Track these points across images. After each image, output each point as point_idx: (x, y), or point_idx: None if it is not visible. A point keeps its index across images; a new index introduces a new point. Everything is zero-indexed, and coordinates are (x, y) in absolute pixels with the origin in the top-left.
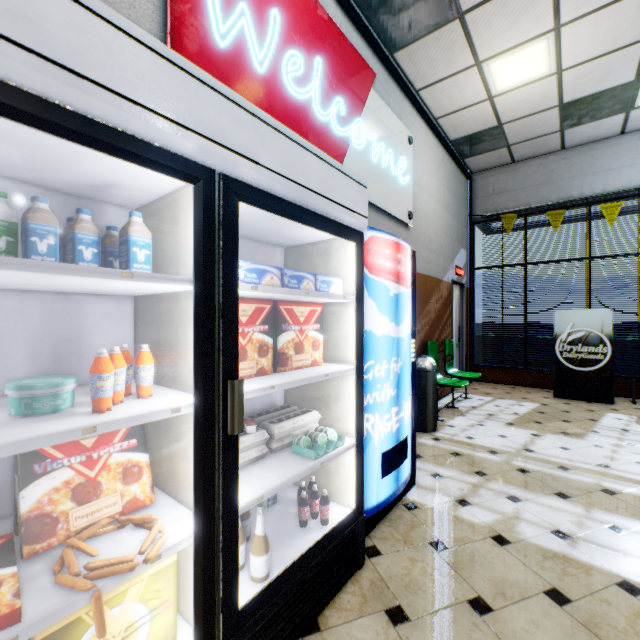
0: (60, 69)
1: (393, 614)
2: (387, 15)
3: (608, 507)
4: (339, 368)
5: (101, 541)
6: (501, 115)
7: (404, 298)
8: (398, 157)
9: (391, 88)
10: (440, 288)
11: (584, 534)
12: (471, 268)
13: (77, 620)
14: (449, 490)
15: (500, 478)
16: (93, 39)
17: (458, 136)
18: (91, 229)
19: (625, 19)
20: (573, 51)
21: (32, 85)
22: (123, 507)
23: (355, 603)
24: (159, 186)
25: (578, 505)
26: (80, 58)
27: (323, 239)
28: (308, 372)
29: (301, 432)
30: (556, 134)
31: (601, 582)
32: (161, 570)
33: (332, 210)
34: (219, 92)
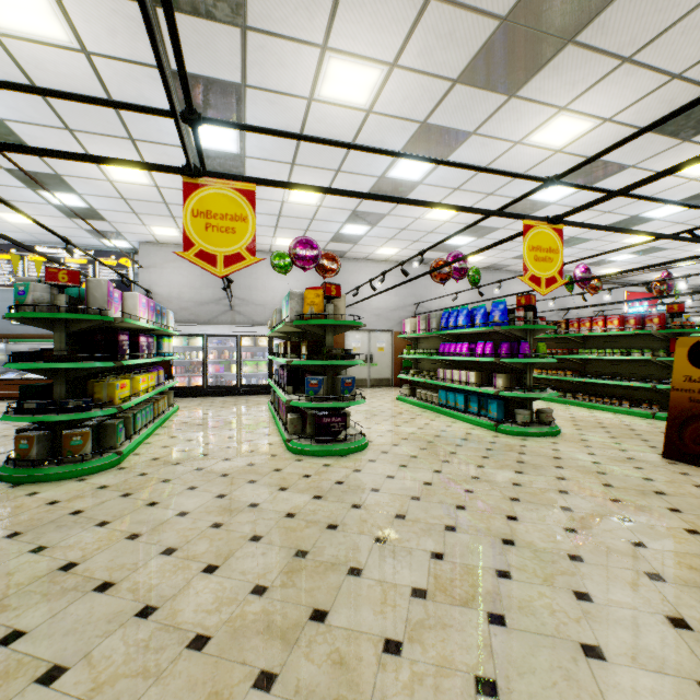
0: None
1: None
2: None
3: None
4: None
5: None
6: None
7: None
8: None
9: None
10: None
11: None
12: None
13: None
14: None
15: None
16: None
17: None
18: None
19: None
20: None
21: None
22: None
23: None
24: None
25: None
26: None
27: None
28: None
29: None
30: None
31: None
32: None
33: None
34: None
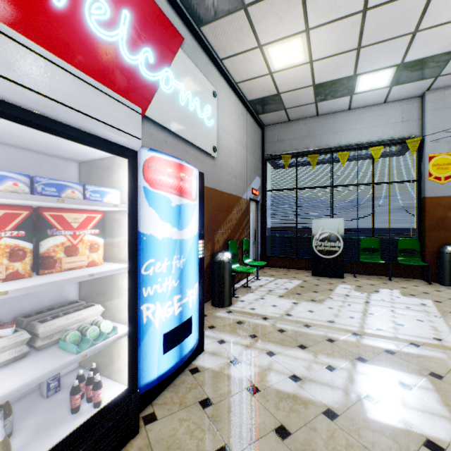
0: None
1: None
2: None
3: (328, 352)
4: (113, 267)
5: None
6: (279, 87)
7: (188, 208)
8: (204, 105)
9: (199, 53)
10: (240, 203)
11: (310, 375)
12: (264, 190)
13: None
14: (227, 352)
15: (265, 338)
16: None
17: (253, 98)
18: None
19: (346, 32)
20: (318, 49)
21: None
22: None
23: None
24: None
25: (311, 353)
26: None
27: (107, 156)
28: (74, 273)
29: (78, 326)
30: (313, 105)
31: (313, 413)
32: None
33: (93, 126)
34: None
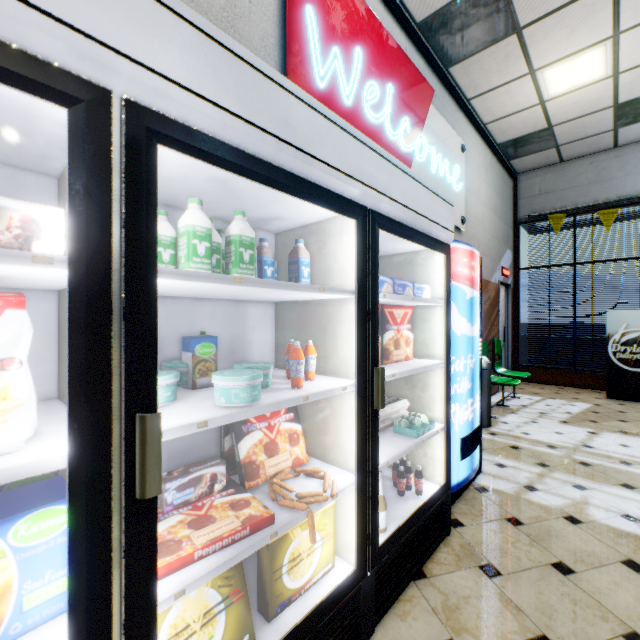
0: (301, 153)
1: (486, 569)
2: (446, 35)
3: None
4: (430, 362)
5: (288, 484)
6: (552, 118)
7: (476, 301)
8: (452, 166)
9: (446, 101)
10: (488, 289)
11: None
12: (516, 268)
13: (287, 534)
14: (515, 478)
15: (563, 469)
16: (315, 128)
17: (506, 139)
18: (270, 253)
19: None
20: (631, 55)
21: (288, 166)
22: (292, 463)
23: (451, 560)
24: (312, 218)
25: None
26: (309, 143)
27: (410, 251)
28: (408, 365)
29: (396, 416)
30: (609, 133)
31: None
32: (326, 509)
33: (432, 229)
34: (371, 148)
